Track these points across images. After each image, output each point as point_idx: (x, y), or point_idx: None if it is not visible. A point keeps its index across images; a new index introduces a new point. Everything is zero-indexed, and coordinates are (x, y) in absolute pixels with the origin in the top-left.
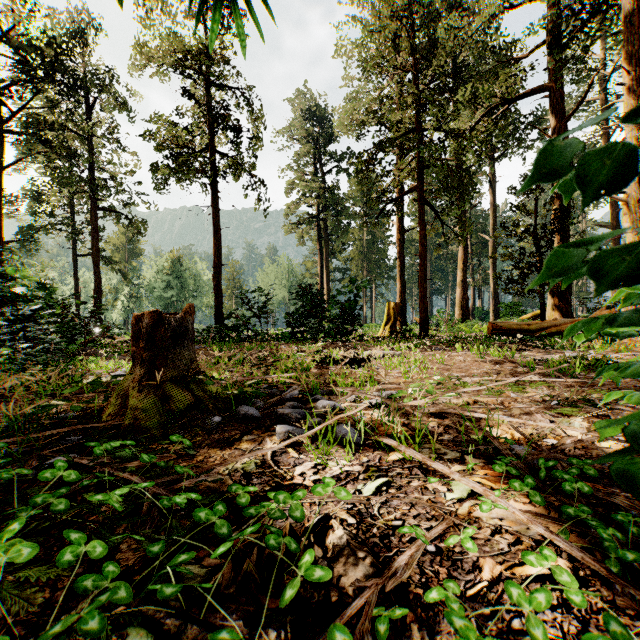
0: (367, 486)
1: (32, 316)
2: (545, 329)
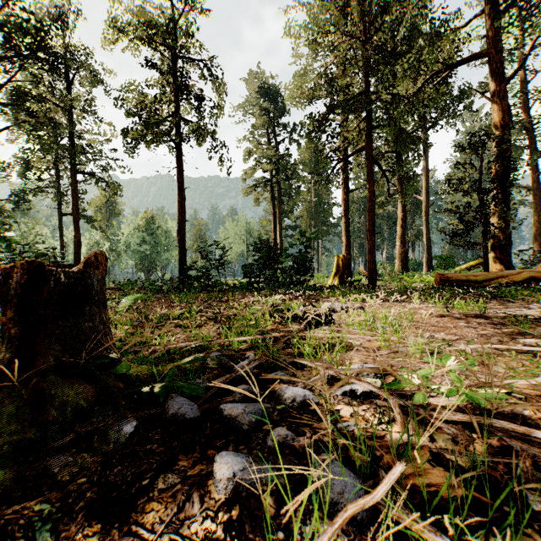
0: None
1: None
2: (492, 280)
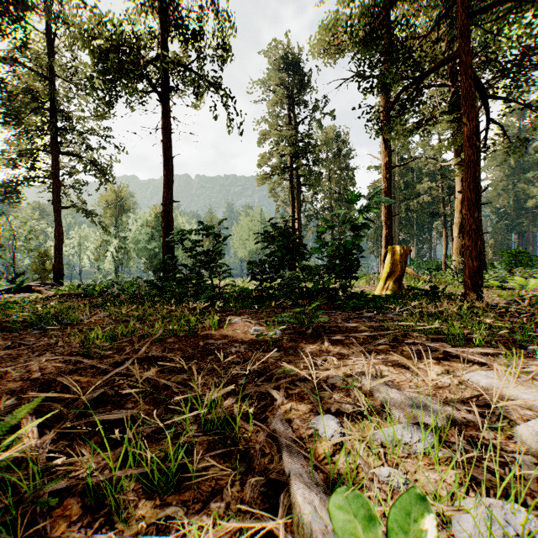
0: None
1: None
2: None
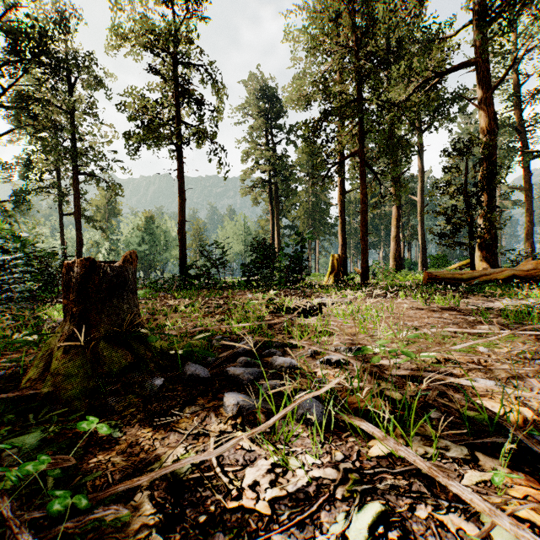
0: (353, 523)
1: (3, 266)
2: (476, 278)
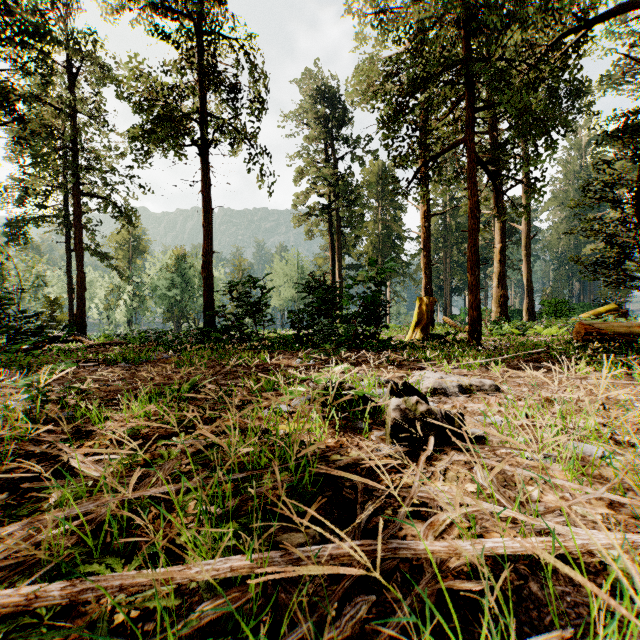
0: None
1: None
2: None
